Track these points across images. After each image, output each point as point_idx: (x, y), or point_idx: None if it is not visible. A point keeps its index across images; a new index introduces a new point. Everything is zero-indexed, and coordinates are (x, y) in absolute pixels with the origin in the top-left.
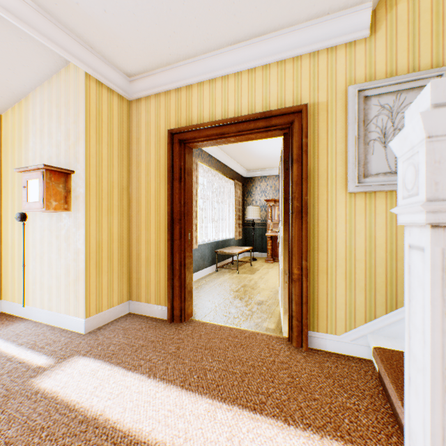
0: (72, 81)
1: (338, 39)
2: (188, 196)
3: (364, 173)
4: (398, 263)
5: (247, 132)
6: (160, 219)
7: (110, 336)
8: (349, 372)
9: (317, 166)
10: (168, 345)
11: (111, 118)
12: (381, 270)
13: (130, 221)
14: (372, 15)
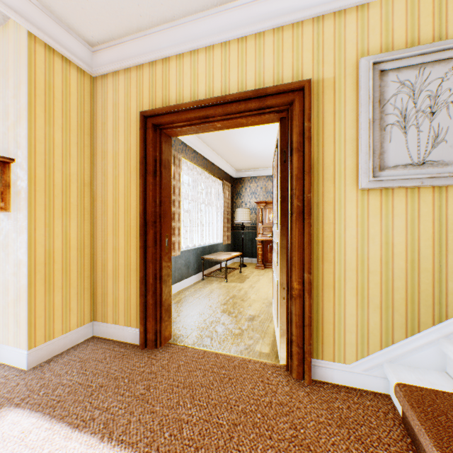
0: (12, 43)
1: None
2: (165, 194)
3: (379, 165)
4: (421, 276)
5: (236, 114)
6: (131, 222)
7: (60, 373)
8: (365, 416)
9: (322, 156)
10: (135, 384)
11: (68, 95)
12: (400, 284)
13: (94, 225)
14: None
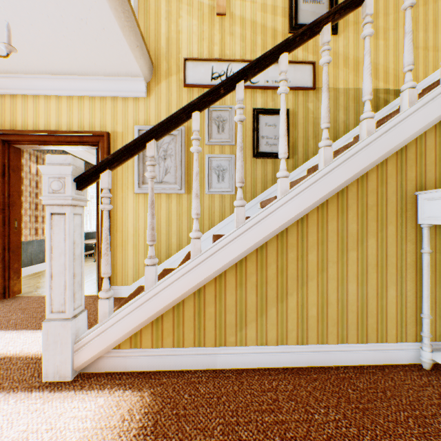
0: None
1: (128, 93)
2: (15, 190)
3: (143, 182)
4: (162, 236)
5: (66, 143)
6: None
7: None
8: None
9: (117, 174)
10: None
11: None
12: None
13: None
14: (148, 85)
